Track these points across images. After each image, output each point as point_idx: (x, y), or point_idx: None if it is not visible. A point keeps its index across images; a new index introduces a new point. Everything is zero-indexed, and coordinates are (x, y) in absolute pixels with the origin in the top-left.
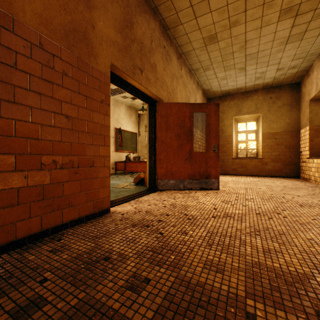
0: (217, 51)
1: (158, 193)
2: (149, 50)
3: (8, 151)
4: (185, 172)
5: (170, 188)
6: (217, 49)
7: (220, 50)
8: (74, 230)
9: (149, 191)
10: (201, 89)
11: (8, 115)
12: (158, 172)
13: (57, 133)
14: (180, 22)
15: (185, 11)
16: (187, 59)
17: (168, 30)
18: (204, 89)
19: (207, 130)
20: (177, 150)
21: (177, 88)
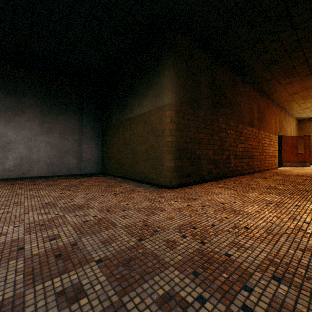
0: (308, 110)
1: (283, 167)
2: (282, 121)
3: (272, 155)
4: (294, 160)
5: (287, 166)
6: (308, 109)
7: (310, 109)
8: (277, 169)
9: (279, 166)
10: (295, 118)
11: (272, 149)
12: (282, 160)
13: (274, 151)
14: (292, 108)
15: (295, 106)
16: (290, 112)
17: (286, 109)
18: (296, 118)
19: (304, 145)
20: (290, 153)
21: (287, 127)
